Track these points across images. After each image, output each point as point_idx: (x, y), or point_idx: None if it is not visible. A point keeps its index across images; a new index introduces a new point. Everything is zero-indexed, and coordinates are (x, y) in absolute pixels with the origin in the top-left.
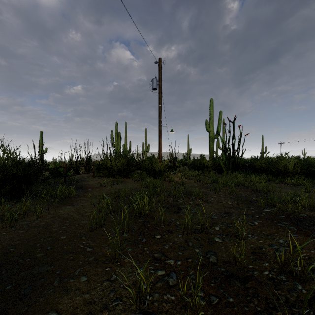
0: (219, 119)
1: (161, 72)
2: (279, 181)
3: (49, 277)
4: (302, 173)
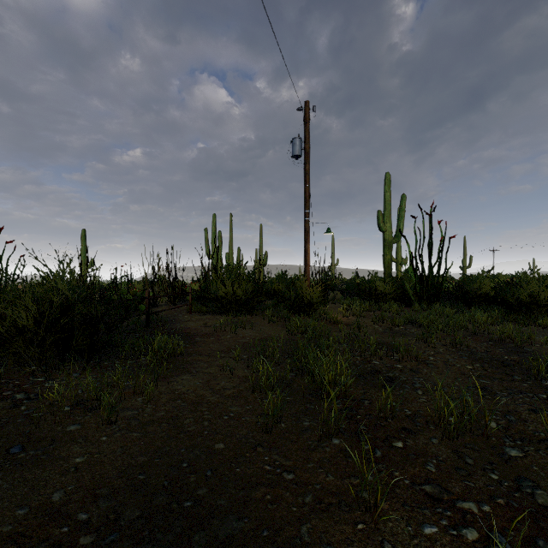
0: (401, 209)
1: (308, 126)
2: (525, 322)
3: (255, 547)
4: None
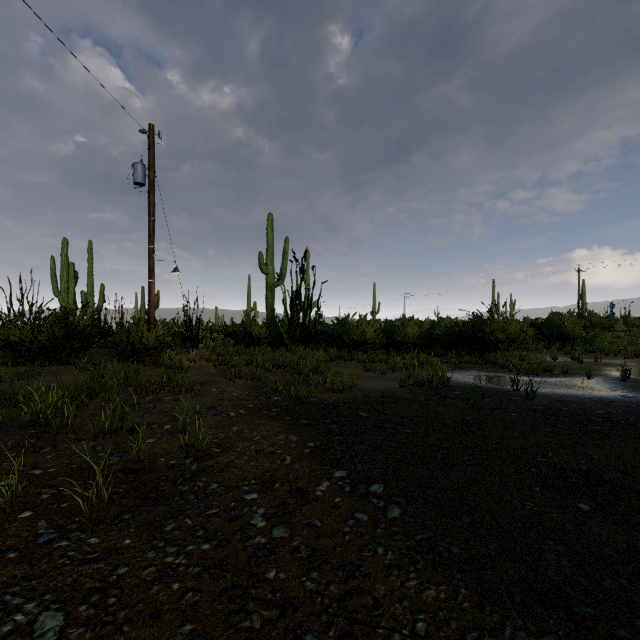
0: (285, 252)
1: (153, 152)
2: (351, 358)
3: None
4: (391, 344)
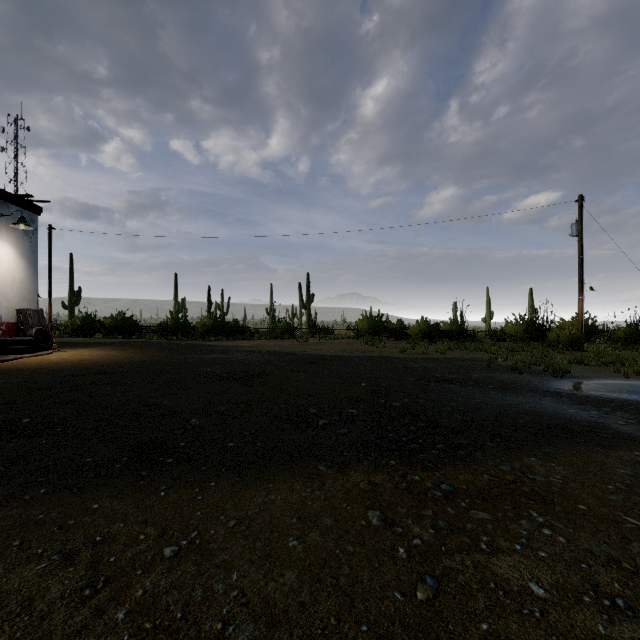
0: None
1: (579, 213)
2: None
3: None
4: None
